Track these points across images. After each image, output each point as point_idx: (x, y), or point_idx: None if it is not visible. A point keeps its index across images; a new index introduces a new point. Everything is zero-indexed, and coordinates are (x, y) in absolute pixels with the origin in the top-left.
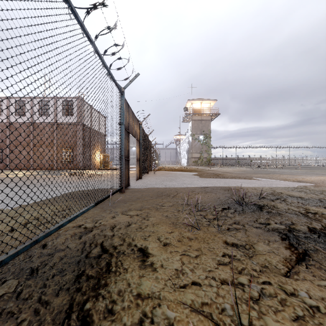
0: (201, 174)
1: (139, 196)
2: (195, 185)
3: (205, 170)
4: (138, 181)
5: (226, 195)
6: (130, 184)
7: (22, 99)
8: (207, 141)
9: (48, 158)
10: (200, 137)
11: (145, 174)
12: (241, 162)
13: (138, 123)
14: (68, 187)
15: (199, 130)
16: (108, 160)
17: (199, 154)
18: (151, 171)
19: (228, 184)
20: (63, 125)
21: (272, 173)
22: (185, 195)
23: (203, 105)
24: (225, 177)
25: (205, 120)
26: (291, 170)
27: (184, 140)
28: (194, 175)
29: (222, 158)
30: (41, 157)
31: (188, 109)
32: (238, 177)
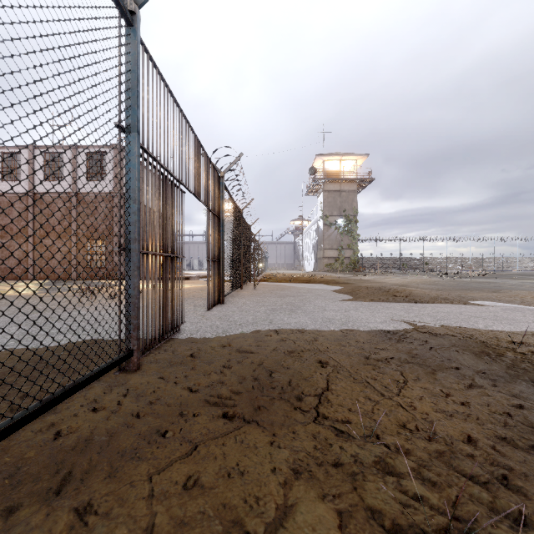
0: (355, 290)
1: (176, 401)
2: (361, 327)
3: (355, 282)
4: (212, 310)
5: (533, 399)
6: (185, 322)
7: (14, 149)
8: (350, 229)
9: (60, 257)
10: (339, 222)
11: (236, 291)
12: (408, 265)
13: (216, 173)
14: (1, 336)
15: (336, 208)
16: (175, 262)
17: (337, 251)
18: (249, 284)
19: (453, 325)
20: (88, 197)
21: (498, 288)
22: (362, 394)
23: (343, 164)
24: (415, 299)
25: (346, 191)
26: (521, 282)
27: (309, 228)
28: (340, 293)
29: (376, 258)
30: (48, 256)
31: (317, 171)
32: (444, 298)
